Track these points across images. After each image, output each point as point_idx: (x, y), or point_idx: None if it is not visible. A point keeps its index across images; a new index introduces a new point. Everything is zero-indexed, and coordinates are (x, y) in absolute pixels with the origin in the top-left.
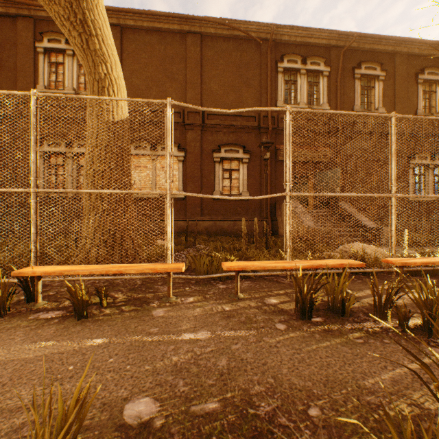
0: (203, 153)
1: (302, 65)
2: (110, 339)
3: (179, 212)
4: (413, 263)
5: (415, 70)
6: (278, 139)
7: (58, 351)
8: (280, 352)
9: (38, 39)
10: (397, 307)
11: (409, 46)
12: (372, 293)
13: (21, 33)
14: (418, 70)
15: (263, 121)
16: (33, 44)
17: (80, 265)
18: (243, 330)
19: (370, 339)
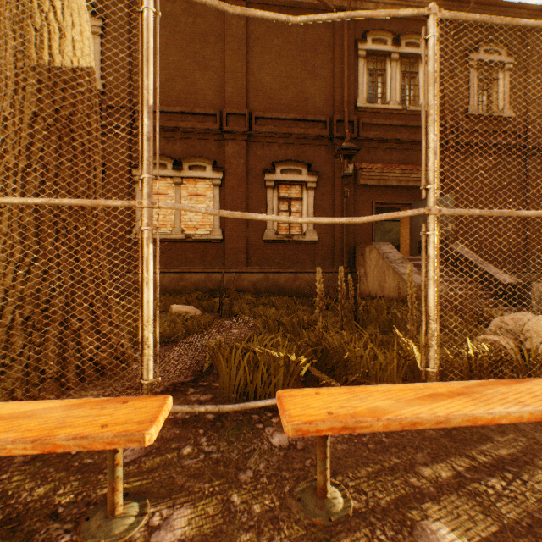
0: (249, 174)
1: (394, 47)
2: None
3: (214, 261)
4: None
5: None
6: (358, 154)
7: None
8: None
9: None
10: None
11: None
12: None
13: None
14: None
15: (336, 128)
16: None
17: None
18: None
19: None
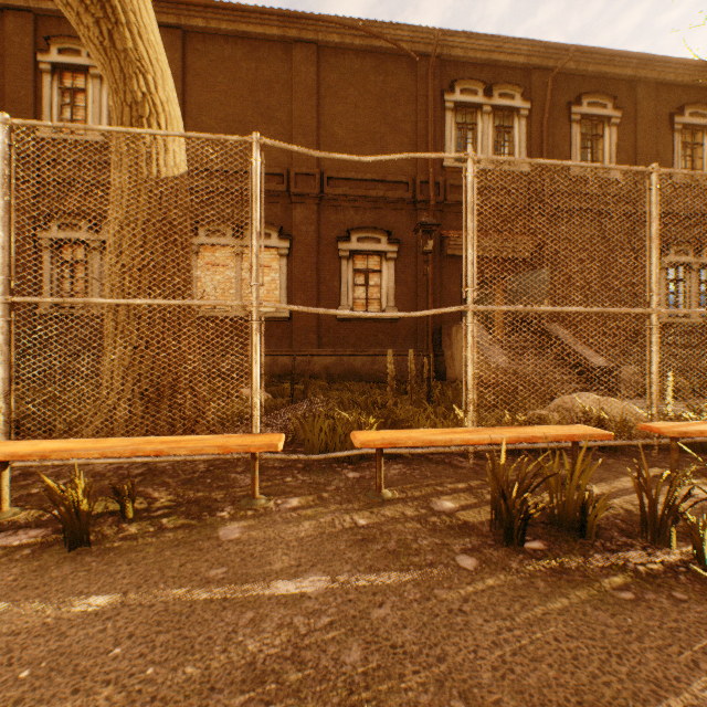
0: (321, 242)
1: (486, 98)
2: (125, 595)
3: (281, 342)
4: (699, 431)
5: (669, 110)
6: (445, 220)
7: (9, 629)
8: (472, 625)
9: (41, 48)
10: (691, 523)
11: (659, 69)
12: (638, 494)
13: (12, 37)
14: (673, 108)
15: (420, 191)
16: (33, 56)
17: (86, 440)
18: (393, 571)
19: (647, 592)
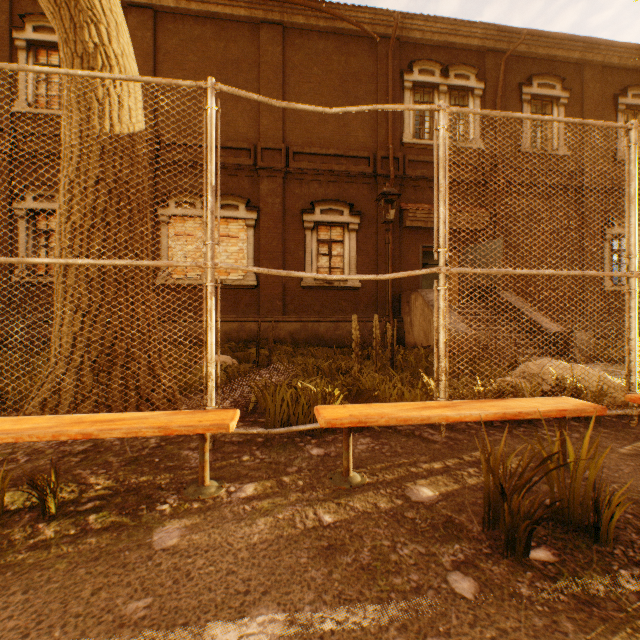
0: (286, 214)
1: (442, 78)
2: None
3: (248, 309)
4: None
5: (613, 91)
6: (404, 194)
7: None
8: None
9: (17, 26)
10: None
11: (604, 52)
12: None
13: None
14: (617, 90)
15: (380, 165)
16: (8, 33)
17: (7, 418)
18: (369, 602)
19: None
